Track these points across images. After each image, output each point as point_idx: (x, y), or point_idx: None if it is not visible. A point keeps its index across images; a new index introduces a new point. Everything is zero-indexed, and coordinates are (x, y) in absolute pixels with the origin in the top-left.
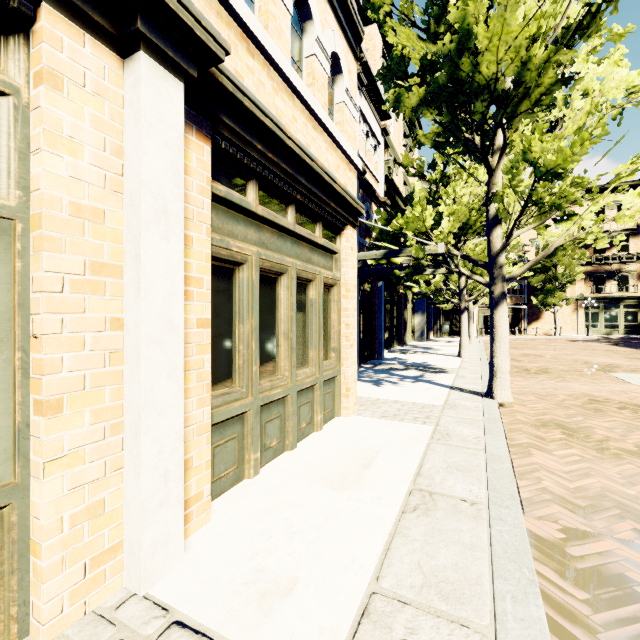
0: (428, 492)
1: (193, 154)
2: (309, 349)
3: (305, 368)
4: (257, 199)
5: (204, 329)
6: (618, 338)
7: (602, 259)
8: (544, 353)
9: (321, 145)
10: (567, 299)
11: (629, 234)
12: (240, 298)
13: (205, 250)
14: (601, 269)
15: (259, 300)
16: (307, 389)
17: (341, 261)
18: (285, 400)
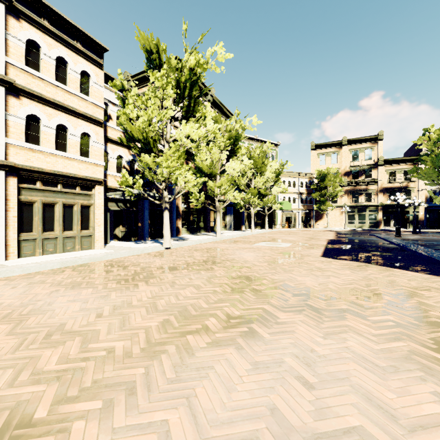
0: (75, 257)
1: (11, 182)
2: (74, 226)
3: (71, 231)
4: (41, 185)
5: (15, 218)
6: (361, 230)
7: (356, 182)
8: (275, 236)
9: (75, 164)
10: (337, 206)
11: (372, 167)
12: (35, 211)
13: (16, 201)
14: (356, 188)
15: (46, 211)
16: (71, 237)
17: (95, 197)
18: (57, 239)
